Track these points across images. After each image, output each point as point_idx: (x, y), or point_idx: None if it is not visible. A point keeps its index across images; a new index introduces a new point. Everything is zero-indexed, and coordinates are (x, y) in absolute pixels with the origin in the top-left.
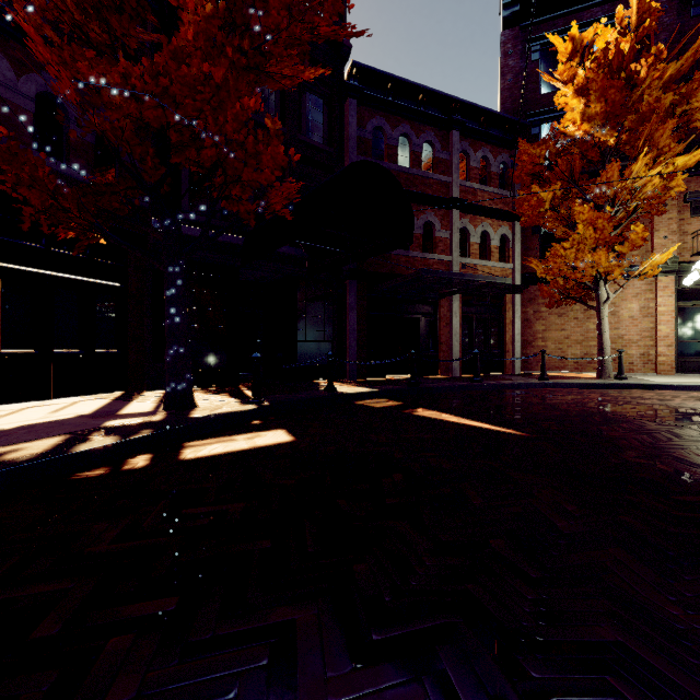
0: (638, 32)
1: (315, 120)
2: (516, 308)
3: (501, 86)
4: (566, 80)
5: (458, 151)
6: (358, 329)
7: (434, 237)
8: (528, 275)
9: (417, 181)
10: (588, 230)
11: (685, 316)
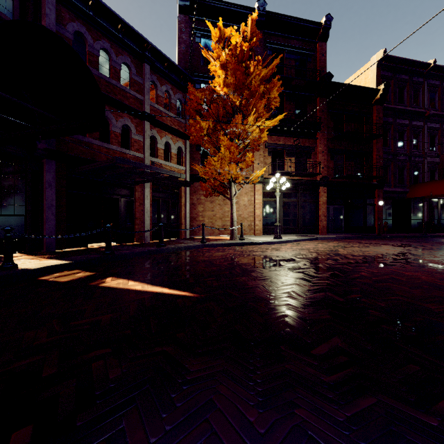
0: (250, 43)
1: None
2: (187, 196)
3: (178, 50)
4: (215, 59)
5: (149, 80)
6: (57, 205)
7: (131, 138)
8: (194, 175)
9: (116, 90)
10: (227, 152)
11: (266, 205)
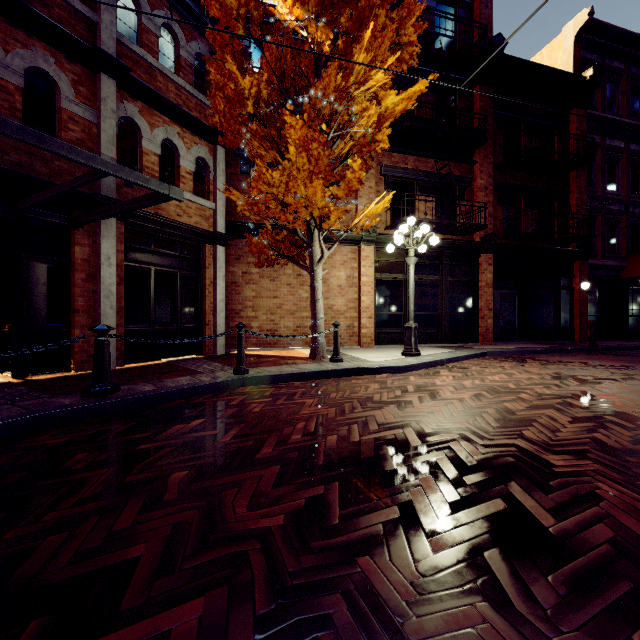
0: None
1: None
2: (219, 265)
3: None
4: None
5: None
6: None
7: (59, 109)
8: (236, 223)
9: None
10: (302, 156)
11: (381, 288)
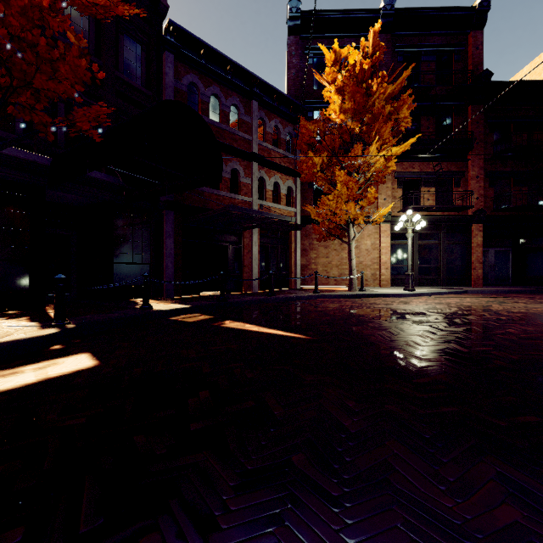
0: (372, 59)
1: (133, 62)
2: (298, 241)
3: (288, 77)
4: (330, 82)
5: (258, 117)
6: (174, 253)
7: (239, 182)
8: (306, 217)
9: (225, 134)
10: (344, 188)
11: (394, 250)
